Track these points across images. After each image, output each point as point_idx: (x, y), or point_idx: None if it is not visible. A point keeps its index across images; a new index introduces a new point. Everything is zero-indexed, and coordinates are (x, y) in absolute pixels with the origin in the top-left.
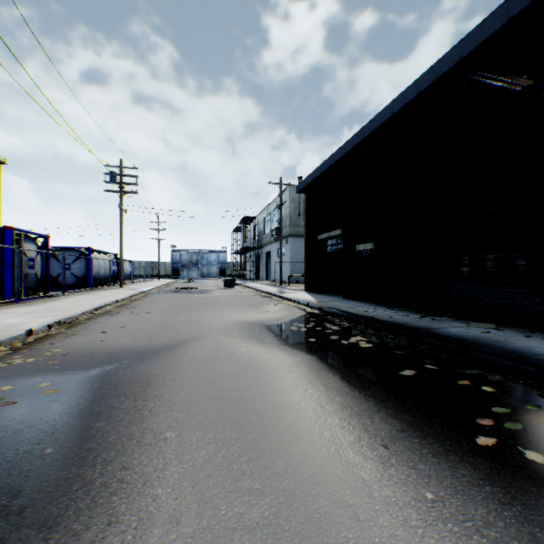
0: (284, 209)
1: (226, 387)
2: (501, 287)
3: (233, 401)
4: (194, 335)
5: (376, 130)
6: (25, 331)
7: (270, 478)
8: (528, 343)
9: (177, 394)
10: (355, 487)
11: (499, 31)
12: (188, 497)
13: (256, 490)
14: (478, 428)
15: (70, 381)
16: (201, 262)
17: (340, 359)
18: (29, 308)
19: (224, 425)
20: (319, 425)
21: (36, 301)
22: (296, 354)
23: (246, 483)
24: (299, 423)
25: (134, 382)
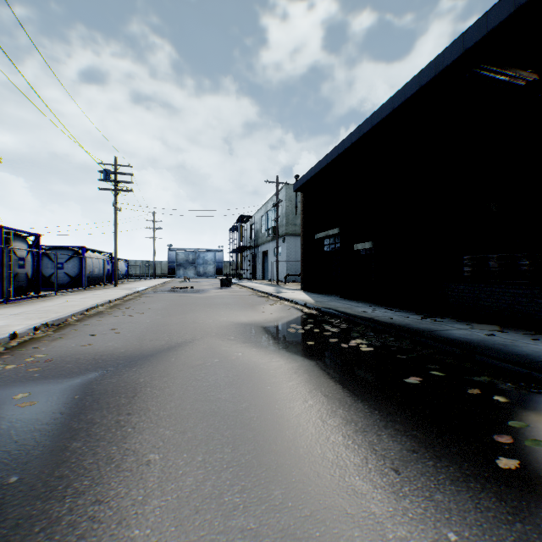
0: (280, 208)
1: (219, 397)
2: (504, 288)
3: (226, 415)
4: (187, 338)
5: (376, 126)
6: (9, 334)
7: (267, 515)
8: (536, 347)
9: (165, 407)
10: (365, 526)
11: (505, 21)
12: (169, 541)
13: (250, 530)
14: (497, 447)
15: (50, 391)
16: (198, 261)
17: (340, 365)
18: (17, 309)
19: (215, 444)
20: (320, 444)
21: (26, 301)
22: (294, 358)
23: (238, 521)
24: (299, 442)
25: (119, 393)
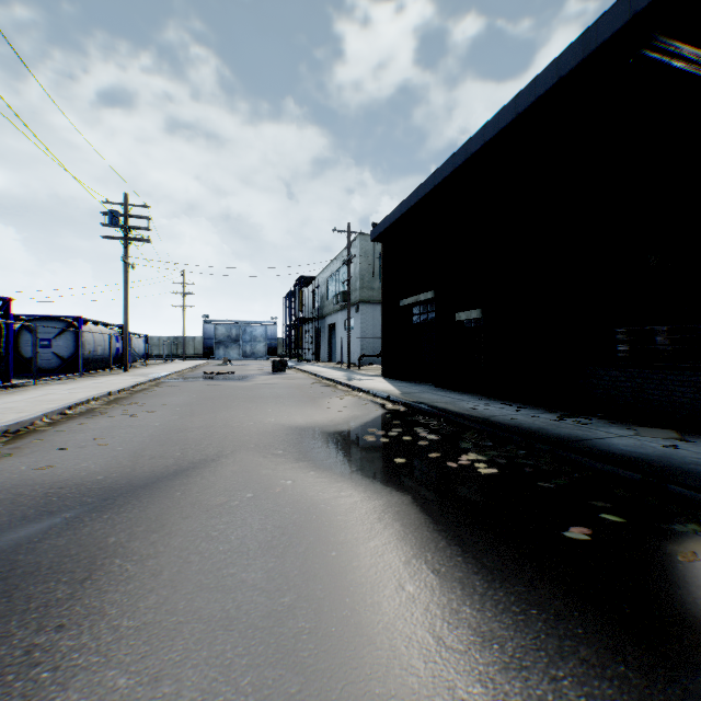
0: (353, 266)
1: (242, 579)
2: (682, 375)
3: (250, 626)
4: (210, 453)
5: (489, 144)
6: None
7: None
8: None
9: (135, 606)
10: None
11: None
12: None
13: None
14: None
15: None
16: (243, 337)
17: (452, 503)
18: None
19: None
20: None
21: None
22: (375, 490)
23: None
24: None
25: (61, 571)
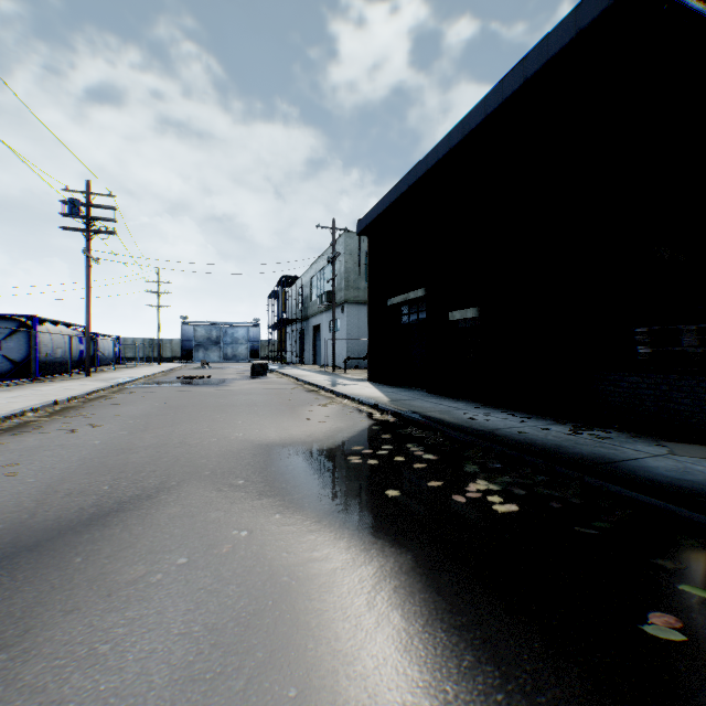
0: (338, 265)
1: None
2: None
3: None
4: (148, 485)
5: (490, 119)
6: None
7: None
8: None
9: None
10: None
11: None
12: None
13: None
14: None
15: None
16: (224, 339)
17: (469, 567)
18: None
19: None
20: None
21: None
22: (361, 546)
23: None
24: None
25: None
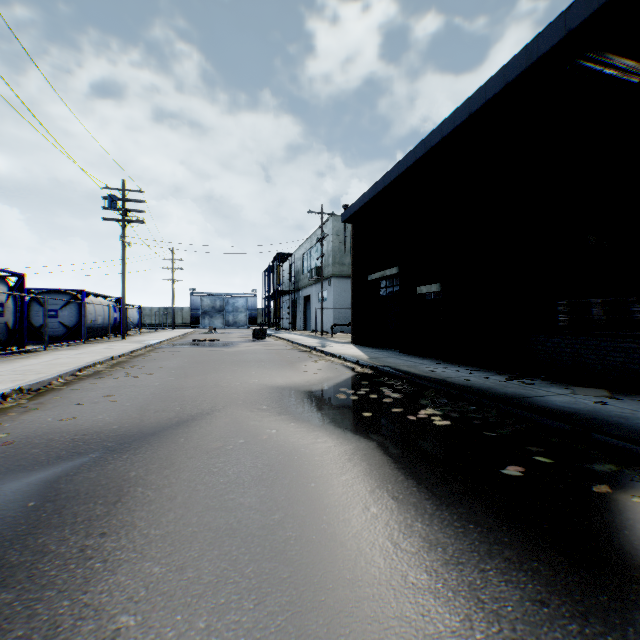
0: (326, 244)
1: (241, 503)
2: (613, 341)
3: (249, 534)
4: (204, 408)
5: (446, 138)
6: None
7: None
8: None
9: (159, 520)
10: None
11: None
12: None
13: None
14: None
15: None
16: (226, 308)
17: (410, 447)
18: None
19: (229, 593)
20: (395, 590)
21: (5, 358)
22: (346, 438)
23: None
24: (361, 586)
25: (96, 496)
